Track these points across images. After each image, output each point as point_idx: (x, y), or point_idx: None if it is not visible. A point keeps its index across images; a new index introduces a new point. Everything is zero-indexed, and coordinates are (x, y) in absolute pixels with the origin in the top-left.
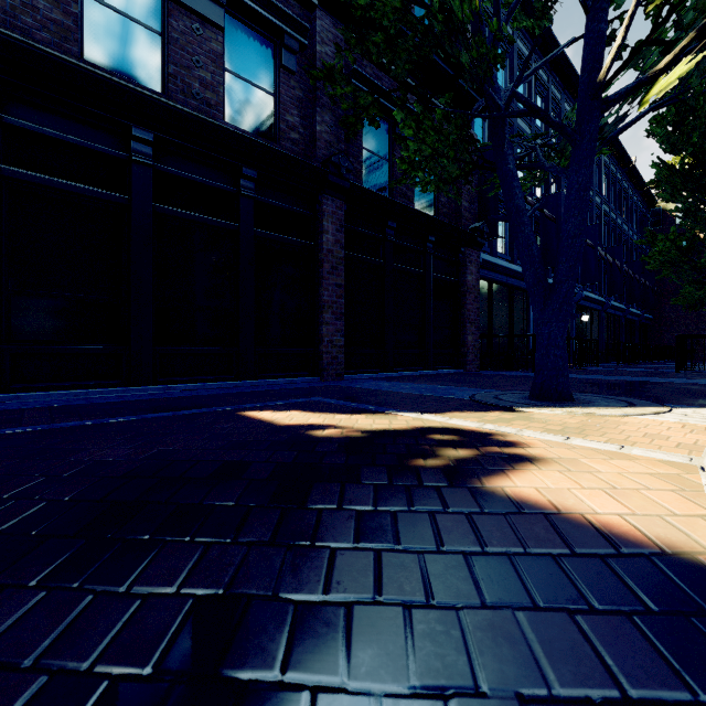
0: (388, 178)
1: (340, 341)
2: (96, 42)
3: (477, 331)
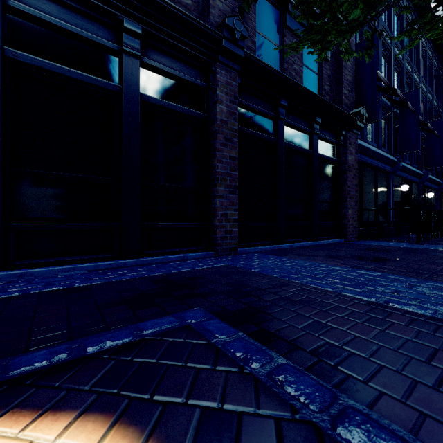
0: (279, 62)
1: (234, 214)
2: None
3: (355, 205)
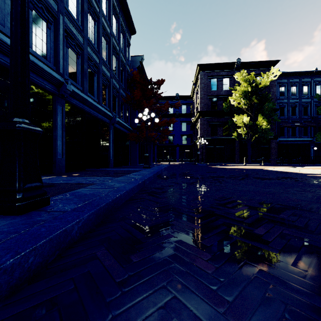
0: None
1: (238, 158)
2: (211, 134)
3: (275, 156)
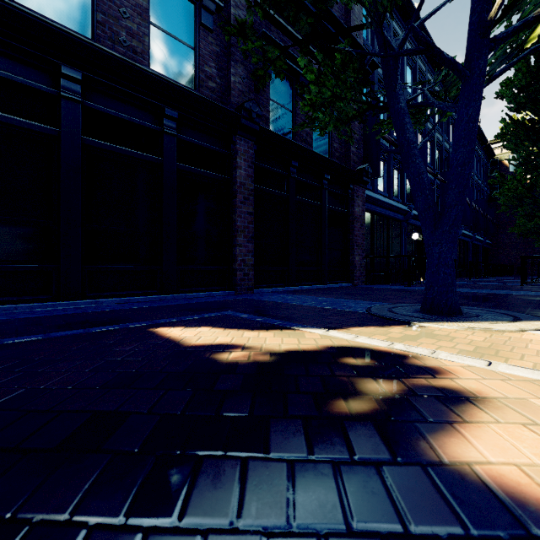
0: (291, 125)
1: (251, 260)
2: None
3: (362, 252)
